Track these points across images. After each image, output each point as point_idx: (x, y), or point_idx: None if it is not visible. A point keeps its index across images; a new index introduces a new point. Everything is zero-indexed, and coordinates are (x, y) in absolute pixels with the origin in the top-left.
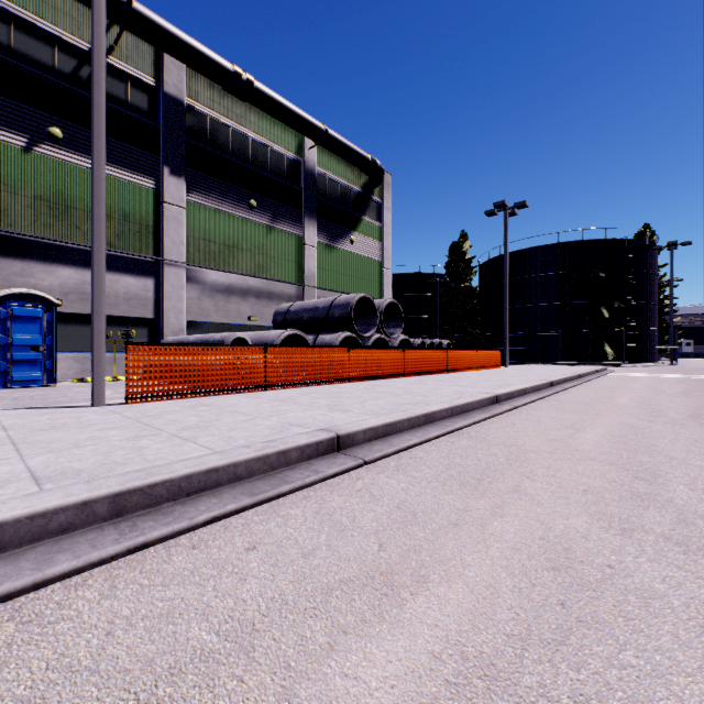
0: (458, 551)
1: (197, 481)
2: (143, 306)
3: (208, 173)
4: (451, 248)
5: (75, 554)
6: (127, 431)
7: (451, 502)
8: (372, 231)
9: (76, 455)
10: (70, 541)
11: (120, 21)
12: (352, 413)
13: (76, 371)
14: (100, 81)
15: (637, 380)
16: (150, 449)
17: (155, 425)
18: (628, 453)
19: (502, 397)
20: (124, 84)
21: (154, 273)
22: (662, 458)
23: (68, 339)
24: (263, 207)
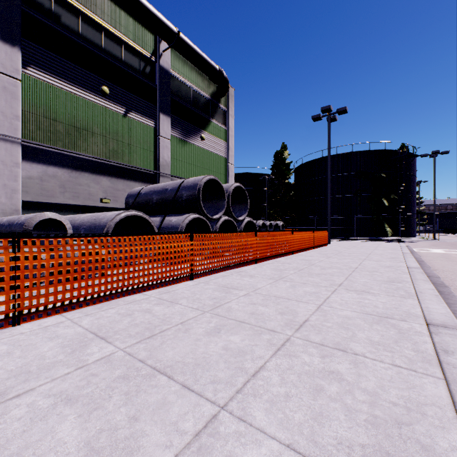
0: None
1: None
2: None
3: (52, 50)
4: (275, 155)
5: None
6: None
7: None
8: (219, 132)
9: None
10: None
11: None
12: None
13: None
14: None
15: None
16: None
17: None
18: None
19: None
20: None
21: None
22: None
23: None
24: (117, 96)
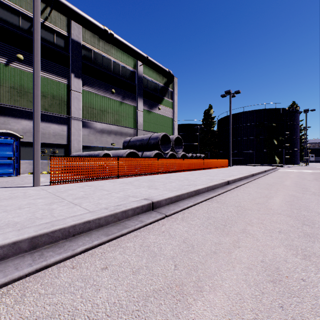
0: (218, 270)
1: (78, 228)
2: (62, 138)
3: (92, 76)
4: (204, 112)
5: (4, 274)
6: (47, 200)
7: (211, 238)
8: (168, 104)
9: (17, 214)
10: (4, 265)
11: (50, 5)
12: (159, 190)
13: (30, 169)
14: (37, 29)
15: (291, 173)
16: (56, 210)
17: (62, 196)
18: (296, 210)
19: (230, 181)
20: (53, 34)
21: (67, 123)
22: (314, 213)
23: (26, 154)
24: (118, 92)
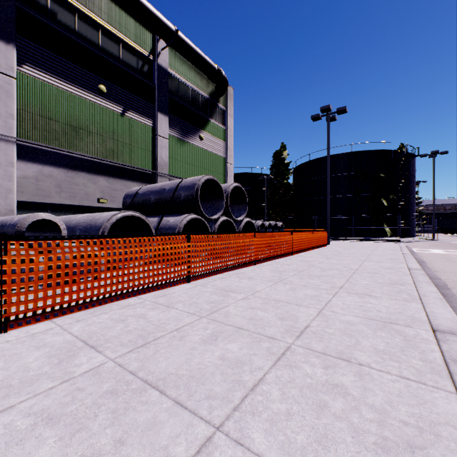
0: None
1: None
2: None
3: (48, 48)
4: (274, 155)
5: None
6: None
7: None
8: (218, 132)
9: None
10: None
11: None
12: None
13: None
14: None
15: None
16: None
17: None
18: None
19: None
20: None
21: None
22: None
23: None
24: (114, 94)
